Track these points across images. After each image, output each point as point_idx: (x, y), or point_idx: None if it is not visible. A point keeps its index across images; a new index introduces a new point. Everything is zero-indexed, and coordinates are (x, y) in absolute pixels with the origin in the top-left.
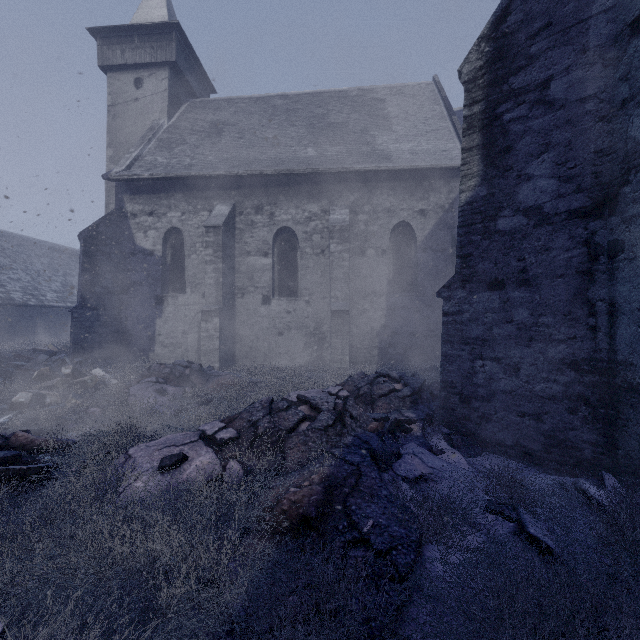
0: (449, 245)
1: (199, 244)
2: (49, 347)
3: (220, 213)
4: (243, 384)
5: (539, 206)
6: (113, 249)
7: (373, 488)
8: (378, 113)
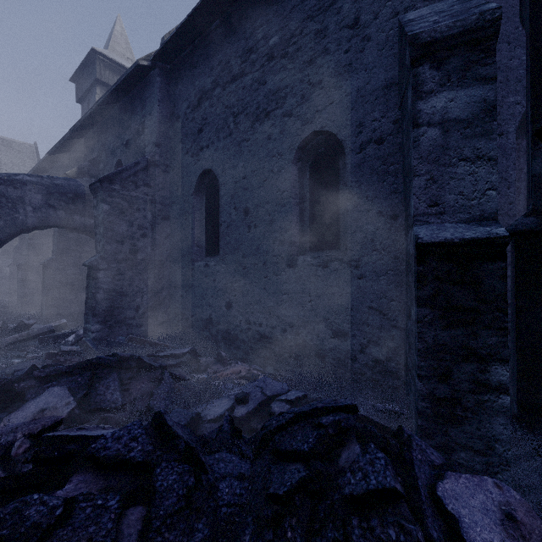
0: None
1: None
2: None
3: None
4: None
5: None
6: None
7: None
8: None
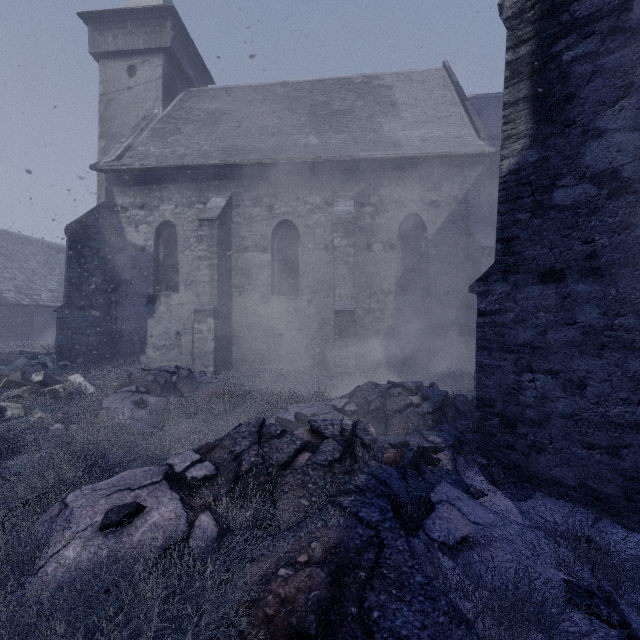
0: (463, 239)
1: (193, 239)
2: (37, 349)
3: (215, 205)
4: (236, 393)
5: (615, 170)
6: (102, 245)
7: (402, 570)
8: (385, 100)
